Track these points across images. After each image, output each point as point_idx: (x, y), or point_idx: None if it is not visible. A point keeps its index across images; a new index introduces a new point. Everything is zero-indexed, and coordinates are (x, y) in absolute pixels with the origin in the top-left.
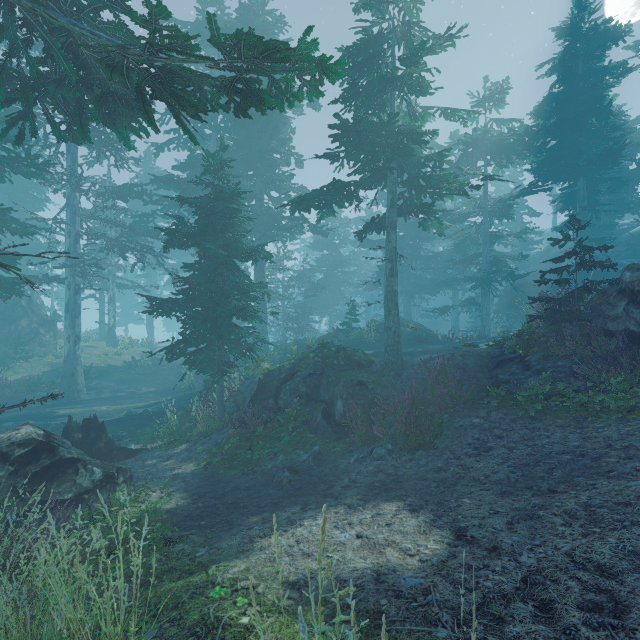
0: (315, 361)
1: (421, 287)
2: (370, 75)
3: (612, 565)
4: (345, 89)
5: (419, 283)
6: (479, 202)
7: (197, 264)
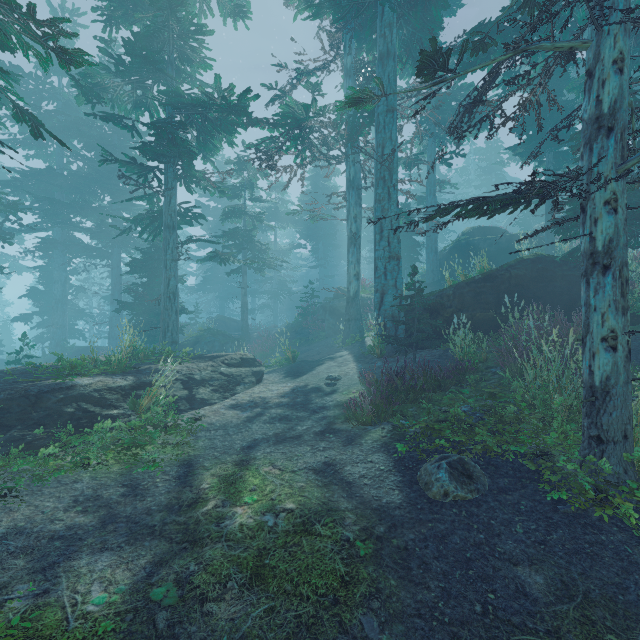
0: (209, 335)
1: (234, 295)
2: (234, 198)
3: (309, 354)
4: (228, 211)
5: (230, 291)
6: (272, 245)
7: (143, 284)
